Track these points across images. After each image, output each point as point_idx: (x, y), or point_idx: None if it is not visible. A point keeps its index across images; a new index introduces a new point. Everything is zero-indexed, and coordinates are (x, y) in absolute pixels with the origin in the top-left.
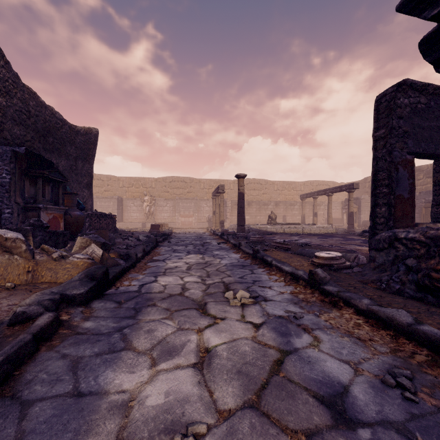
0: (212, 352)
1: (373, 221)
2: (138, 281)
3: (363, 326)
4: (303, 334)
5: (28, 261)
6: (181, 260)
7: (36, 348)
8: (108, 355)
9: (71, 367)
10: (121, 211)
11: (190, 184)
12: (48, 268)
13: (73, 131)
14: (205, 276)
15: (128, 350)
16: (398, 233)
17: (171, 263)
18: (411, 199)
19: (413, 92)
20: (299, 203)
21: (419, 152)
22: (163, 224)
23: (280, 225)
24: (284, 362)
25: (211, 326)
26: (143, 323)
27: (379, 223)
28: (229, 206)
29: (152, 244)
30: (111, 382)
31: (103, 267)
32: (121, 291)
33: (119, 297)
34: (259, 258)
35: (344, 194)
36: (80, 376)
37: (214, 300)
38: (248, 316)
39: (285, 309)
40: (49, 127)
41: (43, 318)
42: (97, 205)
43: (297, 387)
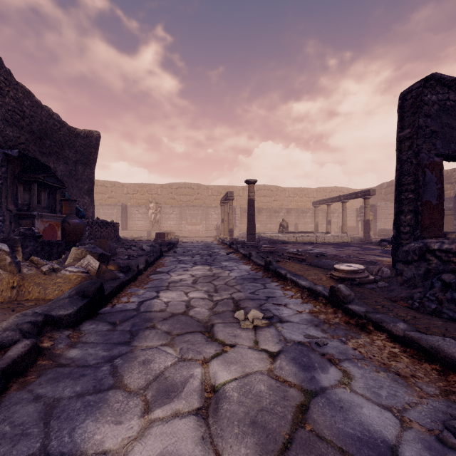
0: (219, 392)
1: (397, 230)
2: (138, 297)
3: (400, 356)
4: (329, 367)
5: (13, 275)
6: (186, 273)
7: (5, 386)
8: (93, 395)
9: (43, 414)
10: (125, 219)
11: (198, 191)
12: (36, 283)
13: (73, 134)
14: (212, 290)
15: (118, 388)
16: (430, 244)
17: (176, 276)
18: (439, 206)
19: (442, 88)
20: (311, 210)
21: (448, 154)
22: (169, 232)
23: (292, 234)
24: (310, 408)
25: (218, 356)
26: (138, 351)
27: (404, 232)
28: (238, 214)
29: (156, 254)
30: (90, 438)
31: (97, 282)
32: (117, 309)
33: (114, 317)
34: (272, 270)
35: (359, 201)
36: (53, 428)
37: (222, 321)
38: (262, 342)
39: (305, 332)
40: (46, 129)
41: (17, 347)
42: (101, 213)
43: (329, 447)
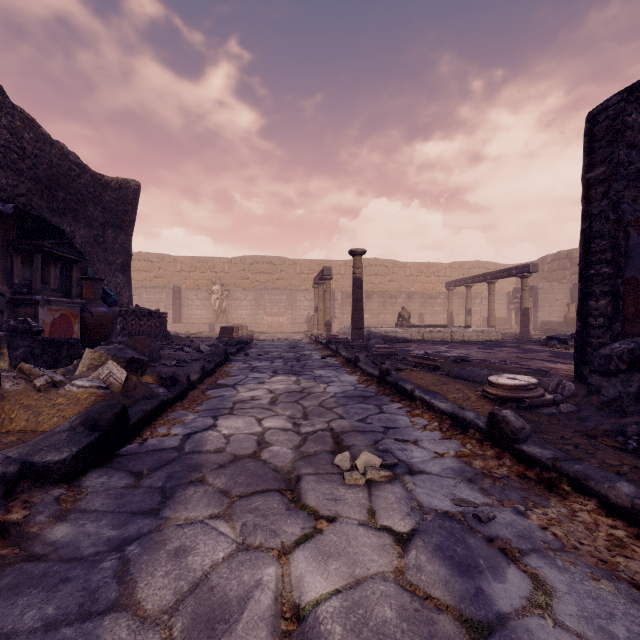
0: (307, 622)
1: (583, 323)
2: (183, 427)
3: (631, 547)
4: (505, 567)
5: None
6: (261, 386)
7: None
8: (74, 626)
9: None
10: (178, 307)
11: (281, 267)
12: (24, 405)
13: (99, 183)
14: (299, 416)
15: (123, 610)
16: None
17: (245, 391)
18: None
19: None
20: (443, 294)
21: None
22: (239, 326)
23: (416, 328)
24: None
25: (307, 541)
26: (171, 529)
27: (595, 325)
28: (338, 300)
29: (218, 358)
30: None
31: (117, 404)
32: (148, 447)
33: (140, 462)
34: (390, 383)
35: (511, 282)
36: None
37: (314, 471)
38: (382, 513)
39: (453, 494)
40: (58, 175)
41: None
42: (144, 299)
43: None
